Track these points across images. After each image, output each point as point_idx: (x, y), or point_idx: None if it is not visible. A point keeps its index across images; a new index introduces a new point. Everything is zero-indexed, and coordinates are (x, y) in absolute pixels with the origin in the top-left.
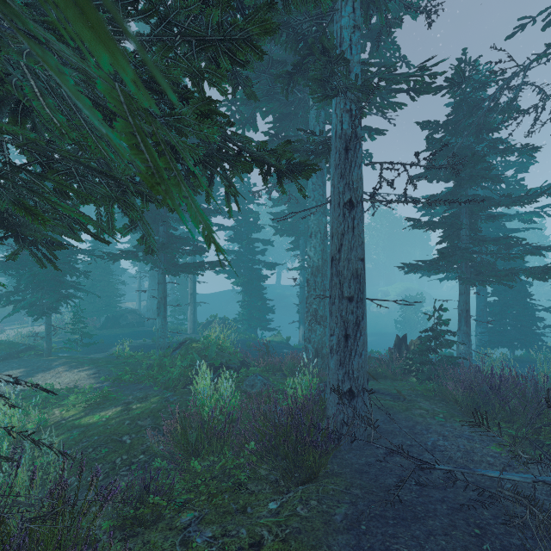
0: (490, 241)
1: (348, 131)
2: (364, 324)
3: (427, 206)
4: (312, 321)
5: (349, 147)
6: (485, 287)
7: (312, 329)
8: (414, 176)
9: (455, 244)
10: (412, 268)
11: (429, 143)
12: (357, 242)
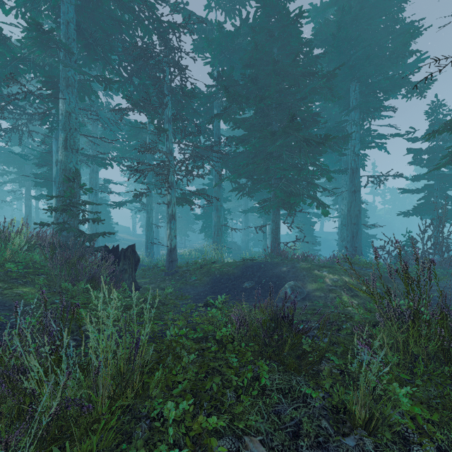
0: (450, 198)
1: (353, 166)
2: (360, 233)
3: (414, 180)
4: (343, 242)
5: (354, 172)
6: (449, 223)
7: (343, 245)
8: (408, 162)
9: (429, 200)
10: (406, 214)
11: (408, 151)
12: (357, 204)
